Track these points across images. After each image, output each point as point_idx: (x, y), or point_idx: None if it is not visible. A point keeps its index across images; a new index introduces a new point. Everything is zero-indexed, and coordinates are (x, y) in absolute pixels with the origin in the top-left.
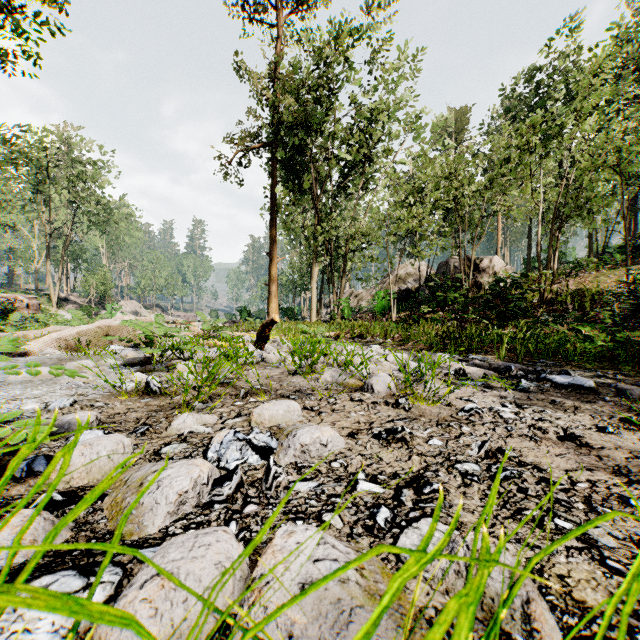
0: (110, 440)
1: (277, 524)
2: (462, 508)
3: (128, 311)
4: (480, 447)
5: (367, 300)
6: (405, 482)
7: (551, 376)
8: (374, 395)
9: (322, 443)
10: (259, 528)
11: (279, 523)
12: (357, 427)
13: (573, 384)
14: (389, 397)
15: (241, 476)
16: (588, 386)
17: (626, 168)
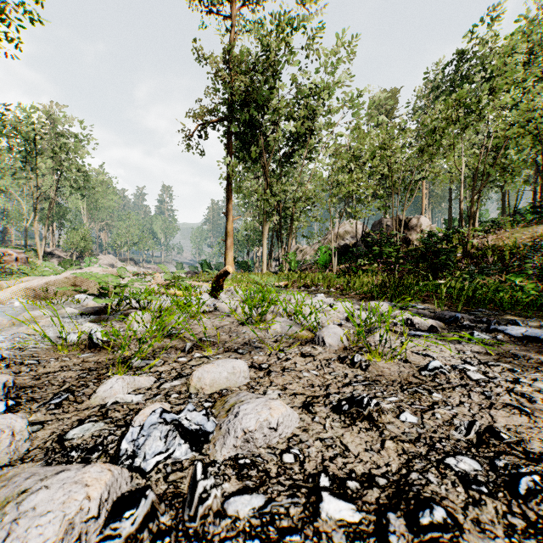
0: None
1: None
2: None
3: (105, 264)
4: (468, 428)
5: (311, 254)
6: (387, 497)
7: (502, 327)
8: (326, 349)
9: (271, 427)
10: None
11: None
12: (311, 393)
13: (527, 336)
14: (342, 351)
15: (152, 496)
16: None
17: None
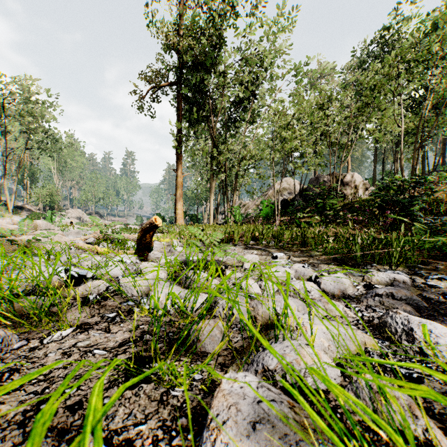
0: None
1: None
2: None
3: (73, 217)
4: None
5: (252, 208)
6: None
7: None
8: None
9: None
10: None
11: None
12: None
13: None
14: None
15: None
16: None
17: None
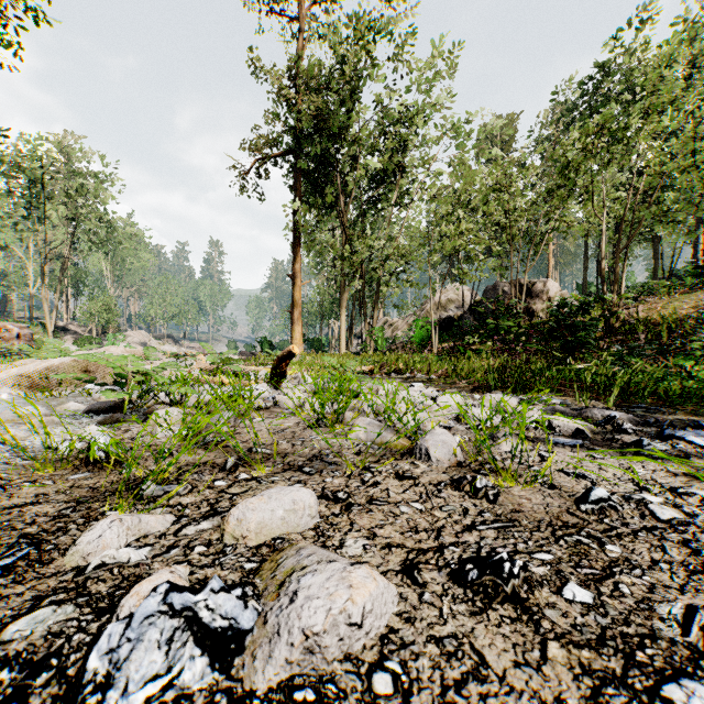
0: None
1: None
2: None
3: (136, 342)
4: (684, 618)
5: (403, 330)
6: None
7: (681, 432)
8: (431, 466)
9: (352, 622)
10: None
11: None
12: (415, 543)
13: None
14: (455, 470)
15: None
16: None
17: None
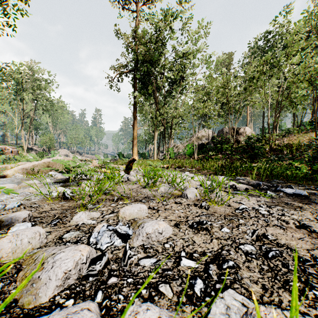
0: (31, 231)
1: (129, 293)
2: (249, 280)
3: (62, 154)
4: (252, 234)
5: (182, 149)
6: (210, 259)
7: (283, 189)
8: (188, 200)
9: (159, 232)
10: (116, 297)
11: (130, 293)
12: (179, 220)
13: (295, 193)
14: (196, 201)
15: (108, 256)
16: (304, 194)
17: (315, 81)
